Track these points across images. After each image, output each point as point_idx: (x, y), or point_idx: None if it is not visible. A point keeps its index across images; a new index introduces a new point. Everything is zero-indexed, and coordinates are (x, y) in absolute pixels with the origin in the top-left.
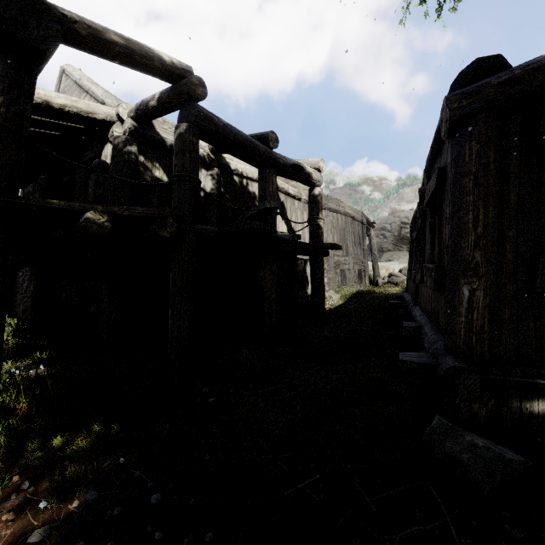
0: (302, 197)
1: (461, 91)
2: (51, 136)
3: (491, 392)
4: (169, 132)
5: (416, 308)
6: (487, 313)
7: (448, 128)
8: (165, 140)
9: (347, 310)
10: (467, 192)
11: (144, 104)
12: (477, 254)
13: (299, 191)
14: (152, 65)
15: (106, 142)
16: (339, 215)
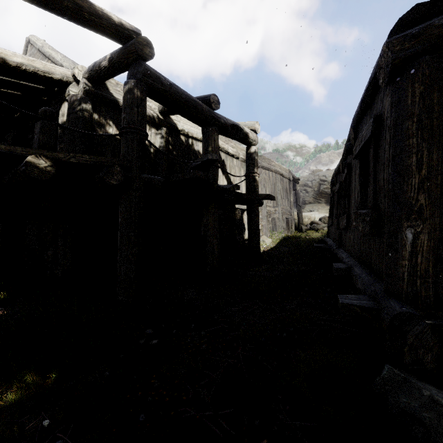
0: (240, 156)
1: (403, 34)
2: (13, 95)
3: (436, 336)
4: (121, 94)
5: (341, 251)
6: (432, 257)
7: (389, 71)
8: (118, 101)
9: (278, 252)
10: (410, 134)
11: (97, 65)
12: (421, 196)
13: (237, 151)
14: (101, 23)
15: (63, 101)
16: (270, 173)
